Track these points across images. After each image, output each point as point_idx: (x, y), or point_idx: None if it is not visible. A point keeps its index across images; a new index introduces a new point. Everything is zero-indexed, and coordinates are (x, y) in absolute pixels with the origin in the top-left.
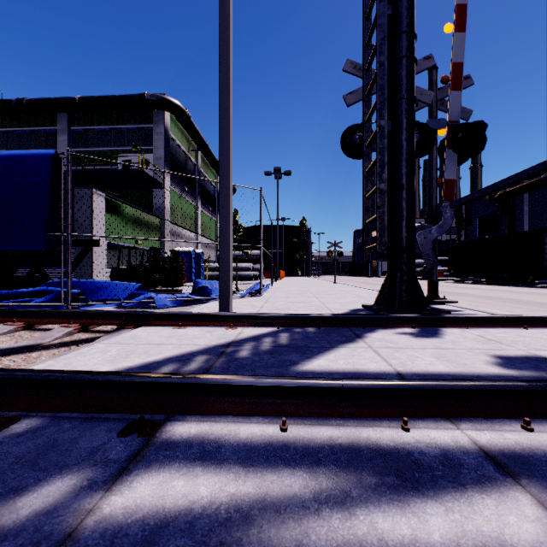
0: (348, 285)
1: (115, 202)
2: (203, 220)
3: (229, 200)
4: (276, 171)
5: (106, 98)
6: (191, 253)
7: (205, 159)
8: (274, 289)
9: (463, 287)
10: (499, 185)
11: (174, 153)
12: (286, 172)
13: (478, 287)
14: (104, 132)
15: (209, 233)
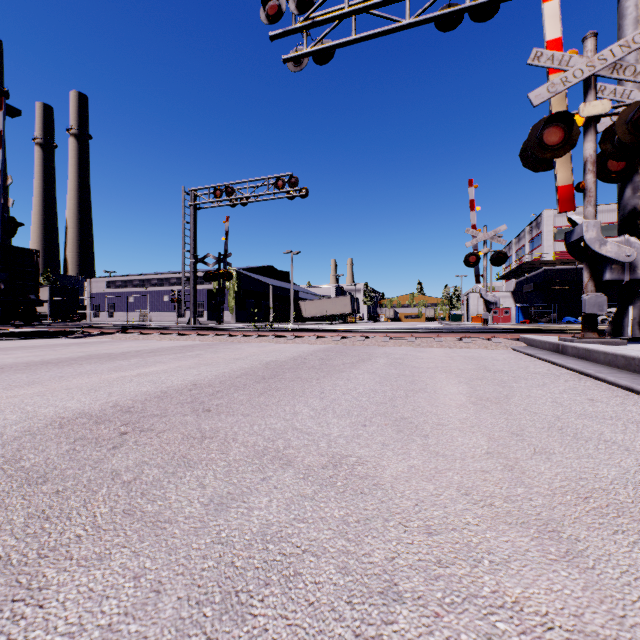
0: None
1: None
2: None
3: None
4: None
5: None
6: None
7: None
8: None
9: None
10: None
11: None
12: None
13: None
14: None
15: None
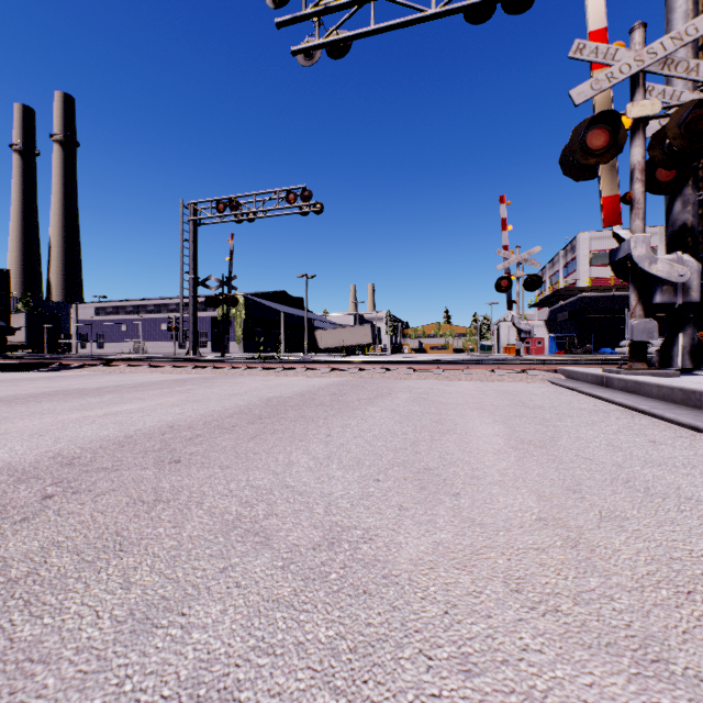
0: None
1: None
2: None
3: None
4: None
5: None
6: None
7: None
8: None
9: None
10: None
11: None
12: None
13: None
14: None
15: None
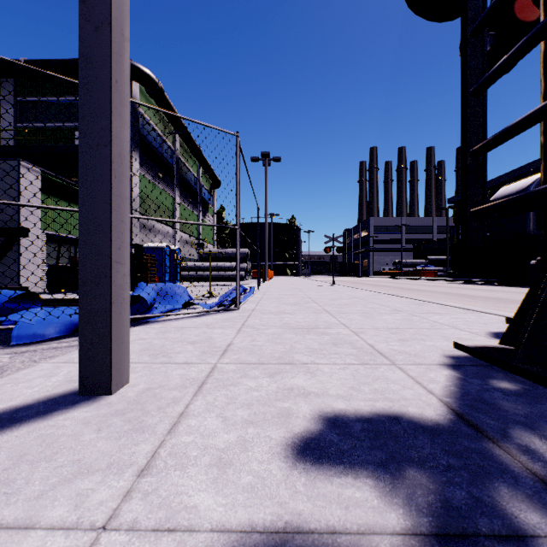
0: (353, 288)
1: (59, 182)
2: (183, 213)
3: (109, 40)
4: (264, 156)
5: (58, 61)
6: (165, 249)
7: (185, 146)
8: (261, 294)
9: (482, 289)
10: (504, 178)
11: (146, 133)
12: (276, 157)
13: (498, 289)
14: (59, 104)
15: (190, 229)
